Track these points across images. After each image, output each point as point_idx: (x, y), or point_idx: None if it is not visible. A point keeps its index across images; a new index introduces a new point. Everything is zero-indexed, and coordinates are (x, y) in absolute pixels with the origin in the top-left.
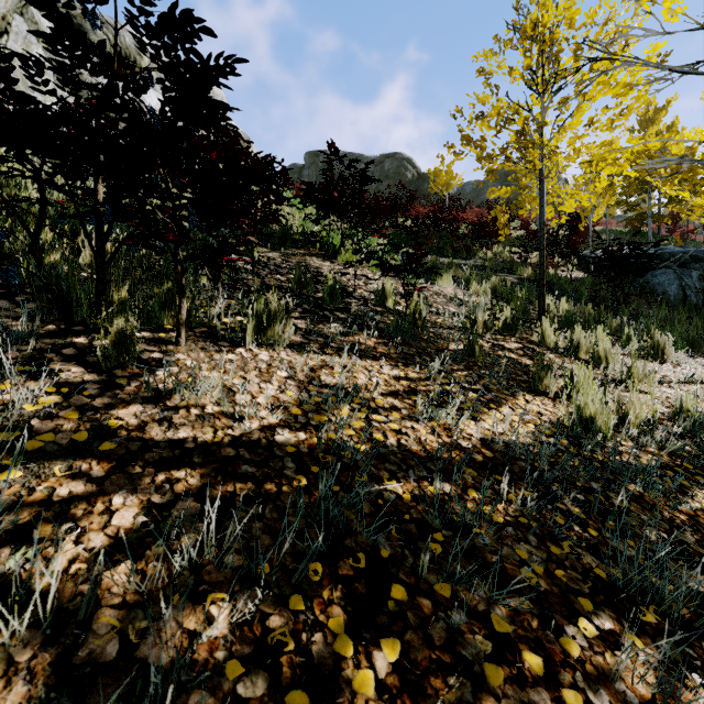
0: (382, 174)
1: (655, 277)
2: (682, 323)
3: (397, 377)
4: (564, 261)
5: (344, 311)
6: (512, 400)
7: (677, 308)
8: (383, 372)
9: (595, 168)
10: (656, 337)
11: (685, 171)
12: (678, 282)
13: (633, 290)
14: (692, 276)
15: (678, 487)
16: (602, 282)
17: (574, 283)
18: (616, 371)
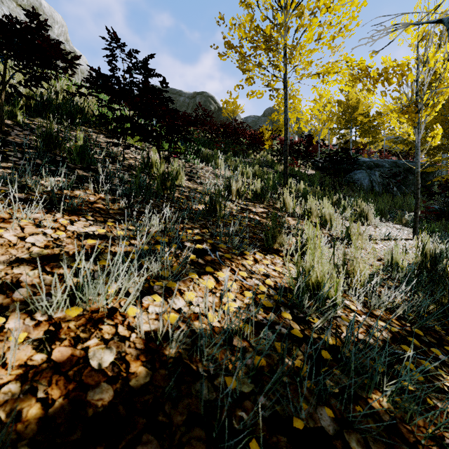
0: (194, 105)
1: (355, 175)
2: (373, 202)
3: (86, 235)
4: (304, 164)
5: (92, 171)
6: (238, 261)
7: (368, 193)
8: (67, 228)
9: (322, 81)
10: (362, 207)
11: (383, 81)
12: (368, 178)
13: (343, 182)
14: (376, 175)
15: (426, 379)
16: (326, 176)
17: (310, 176)
18: (338, 230)
